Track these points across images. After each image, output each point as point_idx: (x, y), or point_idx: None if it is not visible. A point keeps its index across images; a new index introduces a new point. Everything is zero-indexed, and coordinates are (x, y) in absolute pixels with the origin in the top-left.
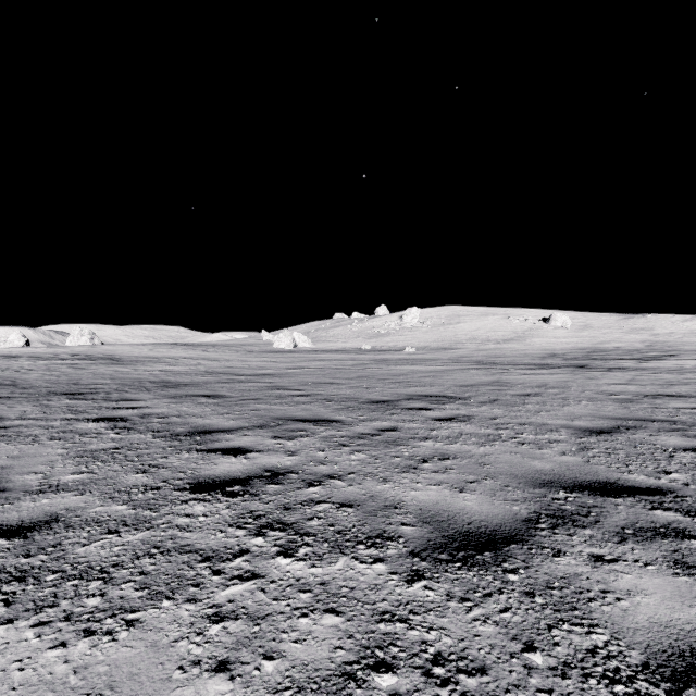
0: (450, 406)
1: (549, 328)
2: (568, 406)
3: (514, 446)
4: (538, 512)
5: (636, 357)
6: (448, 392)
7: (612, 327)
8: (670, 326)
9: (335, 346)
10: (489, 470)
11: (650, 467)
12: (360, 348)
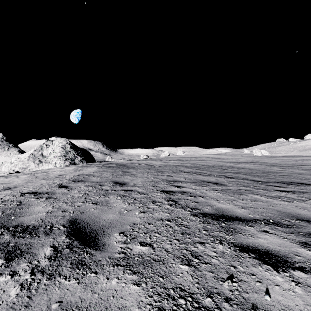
0: None
1: None
2: None
3: None
4: None
5: None
6: None
7: None
8: None
9: (281, 155)
10: None
11: None
12: (294, 156)
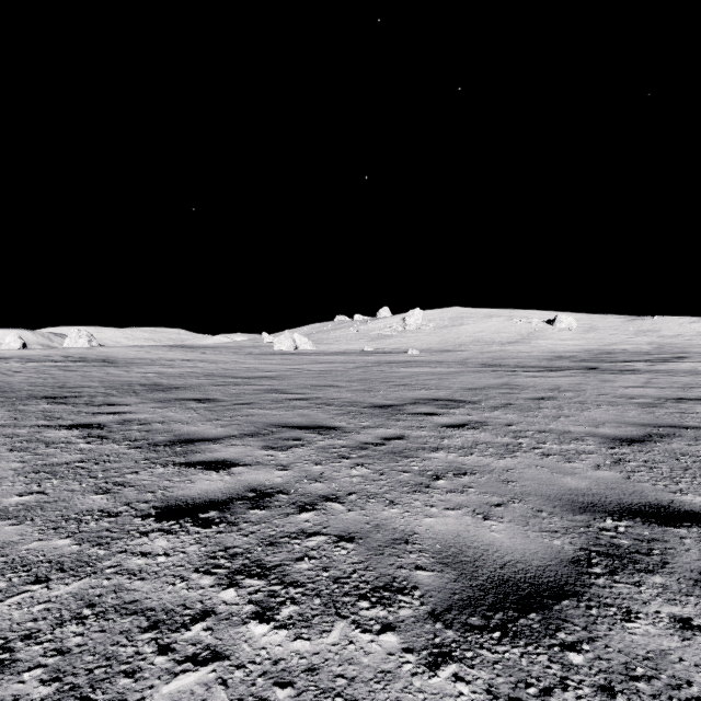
0: (460, 411)
1: (554, 330)
2: (587, 410)
3: (539, 458)
4: (587, 549)
5: (646, 359)
6: (456, 395)
7: (618, 329)
8: (677, 328)
9: (337, 348)
10: (515, 489)
11: None
12: (362, 350)
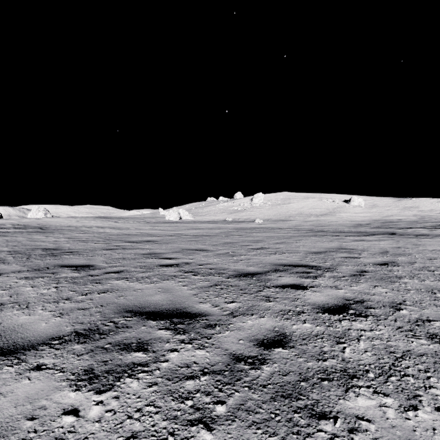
0: (324, 281)
1: (350, 207)
2: None
3: None
4: None
5: (421, 226)
6: (308, 260)
7: (391, 206)
8: (429, 205)
9: (207, 218)
10: None
11: None
12: (224, 220)
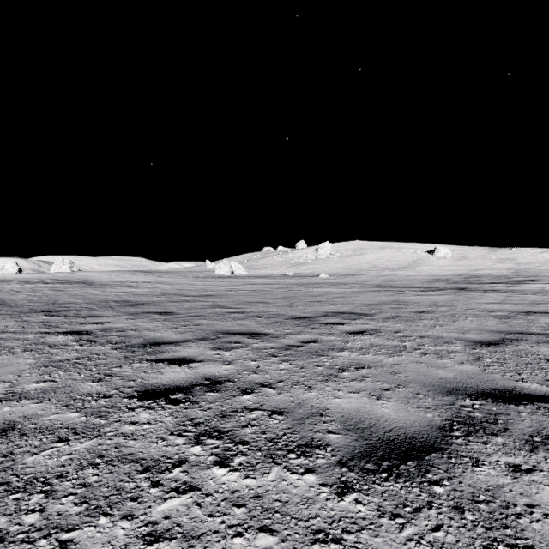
0: (360, 321)
1: (434, 259)
2: (457, 321)
3: (419, 356)
4: (451, 420)
5: (505, 281)
6: (357, 309)
7: (484, 258)
8: (530, 257)
9: (264, 273)
10: (400, 378)
11: (540, 375)
12: (284, 274)
